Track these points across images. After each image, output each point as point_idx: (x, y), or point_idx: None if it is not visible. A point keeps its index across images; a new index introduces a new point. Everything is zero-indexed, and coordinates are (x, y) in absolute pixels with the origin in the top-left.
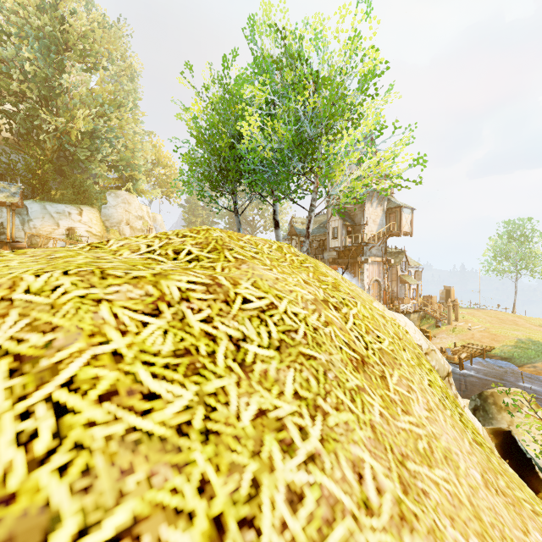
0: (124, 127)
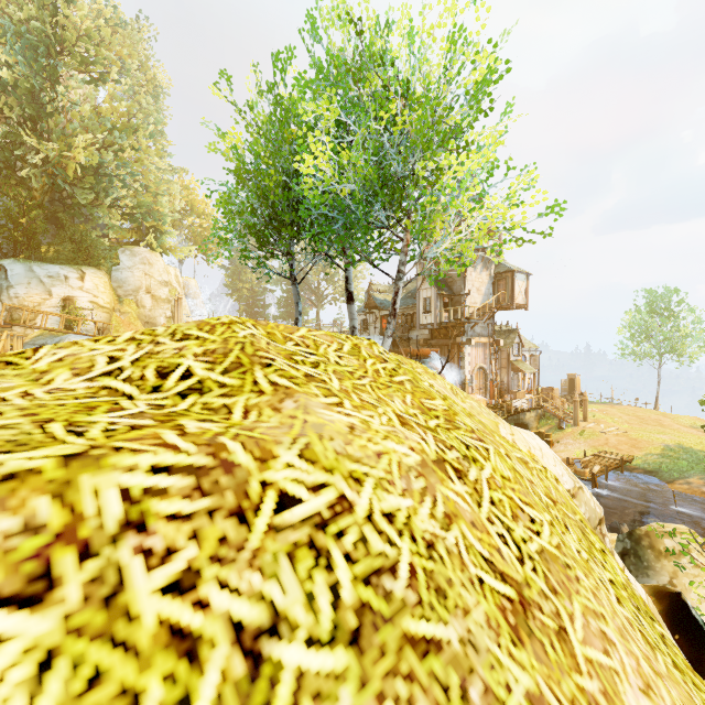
0: (142, 161)
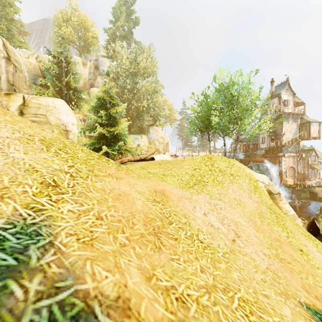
0: (157, 100)
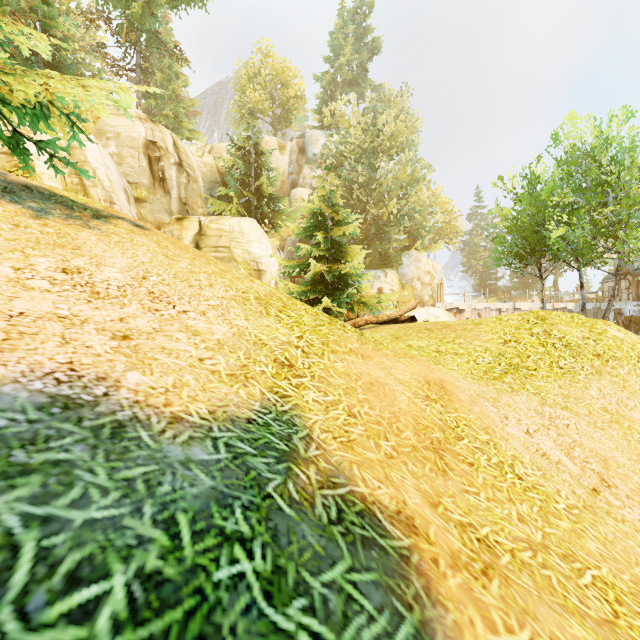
0: (418, 197)
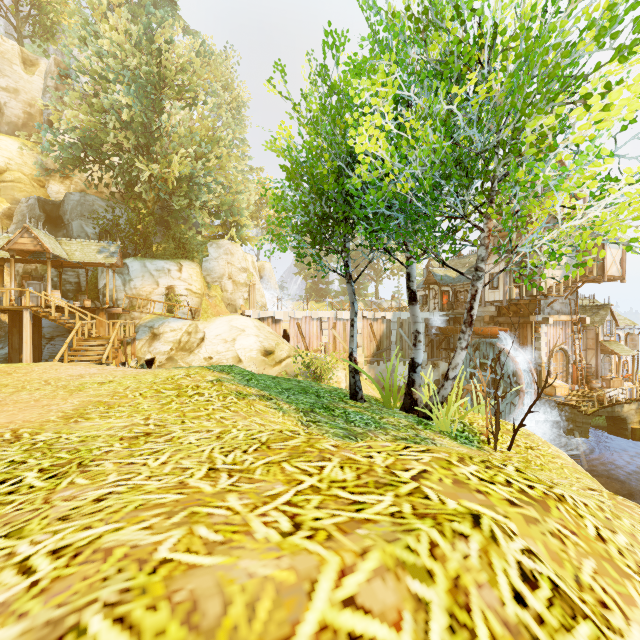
0: (224, 167)
